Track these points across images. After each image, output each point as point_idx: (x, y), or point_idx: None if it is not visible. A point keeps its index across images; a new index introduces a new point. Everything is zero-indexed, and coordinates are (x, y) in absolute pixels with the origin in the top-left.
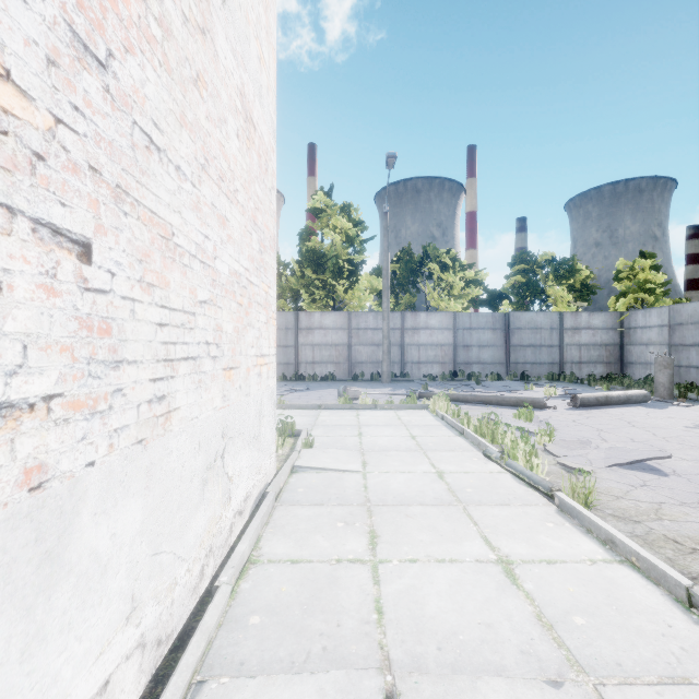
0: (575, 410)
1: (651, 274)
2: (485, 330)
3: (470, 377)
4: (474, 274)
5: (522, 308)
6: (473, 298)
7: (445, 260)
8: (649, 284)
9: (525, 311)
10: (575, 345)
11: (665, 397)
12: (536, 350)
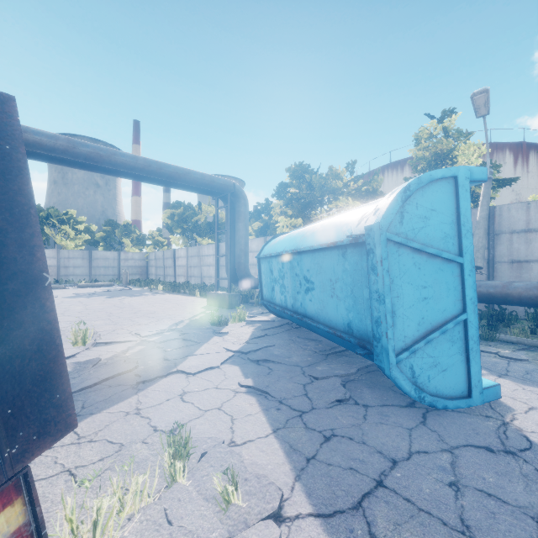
0: (75, 289)
1: (159, 238)
2: (78, 259)
3: (66, 282)
4: (88, 227)
5: (110, 248)
6: (89, 240)
7: (64, 218)
8: (157, 242)
9: (101, 251)
10: (126, 267)
11: (125, 284)
12: (106, 269)
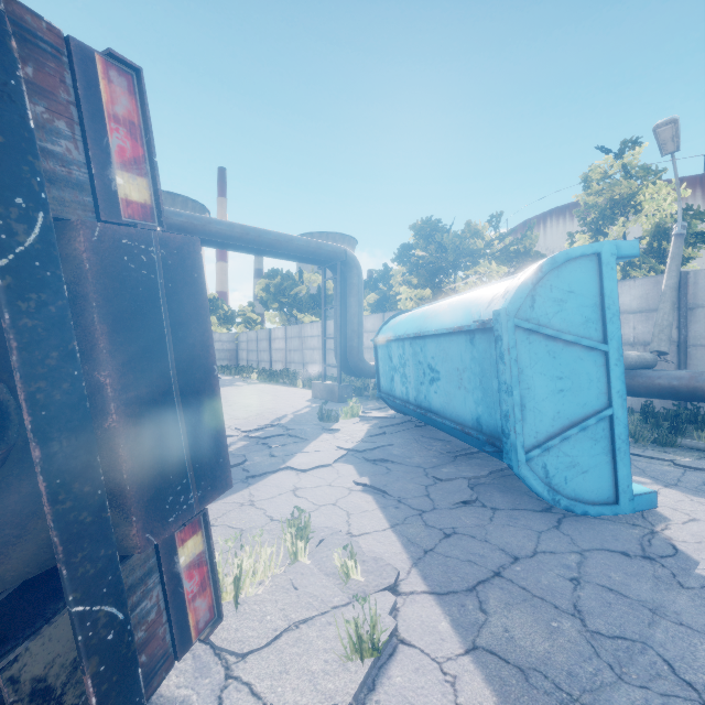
0: None
1: (252, 314)
2: None
3: None
4: None
5: None
6: None
7: None
8: (249, 320)
9: None
10: None
11: None
12: None
